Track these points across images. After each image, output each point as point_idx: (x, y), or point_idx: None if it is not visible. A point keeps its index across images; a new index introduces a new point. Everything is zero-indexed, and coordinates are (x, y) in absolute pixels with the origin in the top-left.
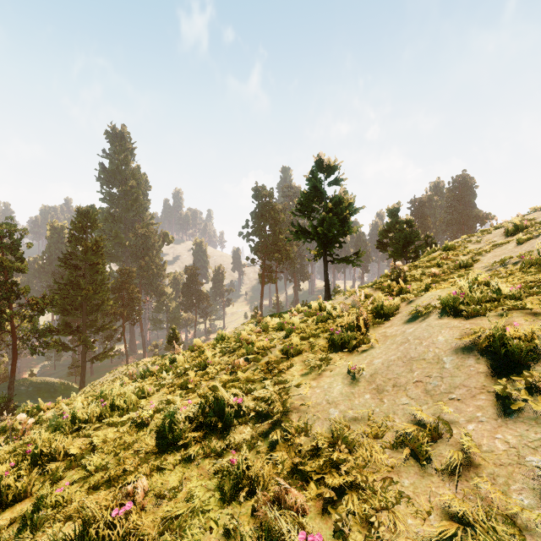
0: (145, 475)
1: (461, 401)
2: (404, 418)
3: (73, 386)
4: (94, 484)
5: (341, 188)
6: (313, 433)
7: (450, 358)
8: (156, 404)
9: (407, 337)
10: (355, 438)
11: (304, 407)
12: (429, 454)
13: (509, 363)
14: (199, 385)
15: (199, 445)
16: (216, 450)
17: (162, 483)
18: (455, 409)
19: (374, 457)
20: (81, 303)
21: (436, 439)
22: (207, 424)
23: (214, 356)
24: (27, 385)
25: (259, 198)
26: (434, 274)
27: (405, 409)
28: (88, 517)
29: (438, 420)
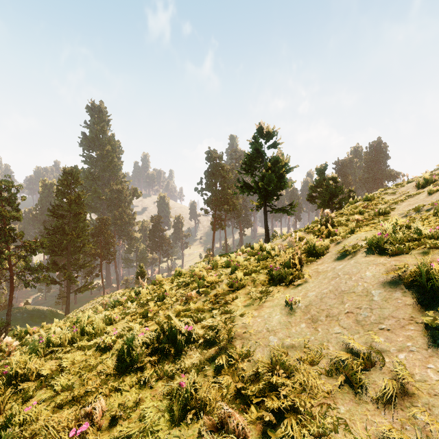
0: (105, 395)
1: (391, 331)
2: (337, 346)
3: (60, 313)
4: (59, 403)
5: (279, 151)
6: (254, 358)
7: (379, 292)
8: (120, 330)
9: (338, 273)
10: (292, 364)
11: (247, 334)
12: (364, 382)
13: (434, 296)
14: (158, 313)
15: (153, 367)
16: (168, 373)
17: (119, 404)
18: (385, 339)
19: (310, 383)
20: (66, 245)
21: (369, 367)
22: (161, 349)
23: (171, 289)
24: (22, 312)
25: (211, 160)
26: (357, 220)
27: (338, 338)
28: (47, 437)
29: (370, 349)
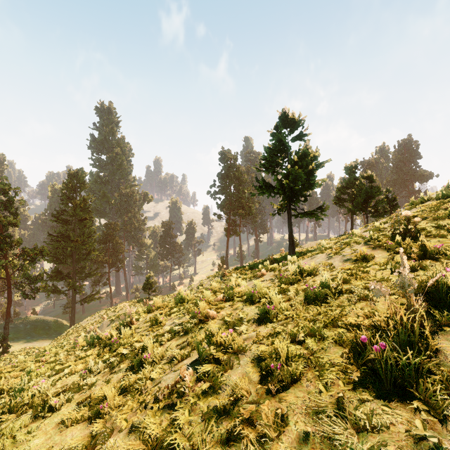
0: None
1: None
2: None
3: (65, 324)
4: None
5: (307, 142)
6: None
7: None
8: None
9: None
10: None
11: None
12: None
13: None
14: (116, 416)
15: None
16: None
17: None
18: None
19: None
20: (72, 252)
21: None
22: None
23: (161, 336)
24: (26, 323)
25: (225, 161)
26: None
27: None
28: None
29: None
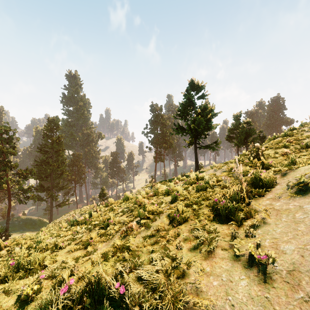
0: None
1: None
2: None
3: (46, 221)
4: None
5: (206, 100)
6: None
7: None
8: (55, 266)
9: None
10: None
11: (200, 309)
12: None
13: None
14: (98, 244)
15: None
16: None
17: None
18: None
19: None
20: (50, 173)
21: None
22: None
23: (117, 214)
24: (19, 221)
25: (154, 111)
26: (286, 152)
27: None
28: None
29: None
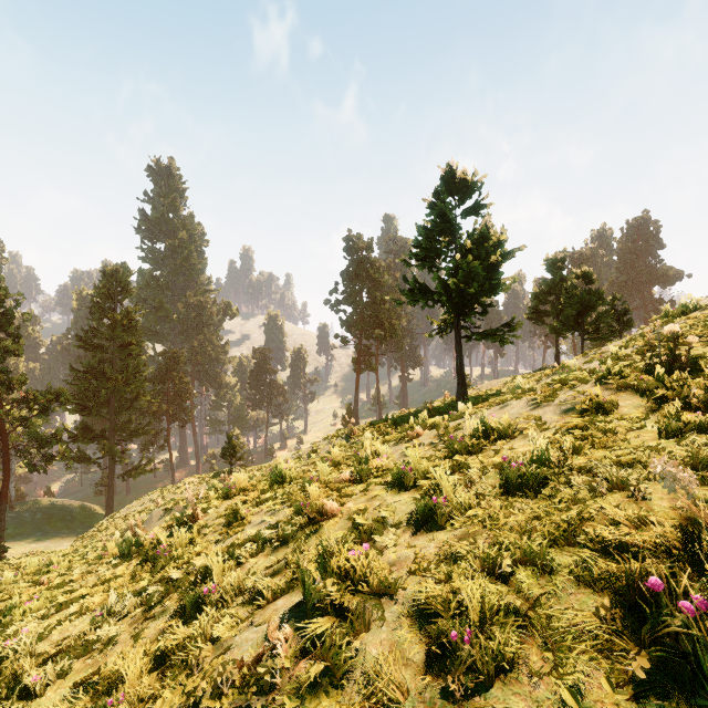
0: None
1: None
2: None
3: (99, 512)
4: None
5: (487, 217)
6: None
7: None
8: None
9: None
10: None
11: None
12: None
13: None
14: None
15: None
16: None
17: None
18: None
19: None
20: (108, 397)
21: None
22: None
23: (240, 546)
24: (34, 511)
25: (353, 251)
26: None
27: None
28: None
29: None
